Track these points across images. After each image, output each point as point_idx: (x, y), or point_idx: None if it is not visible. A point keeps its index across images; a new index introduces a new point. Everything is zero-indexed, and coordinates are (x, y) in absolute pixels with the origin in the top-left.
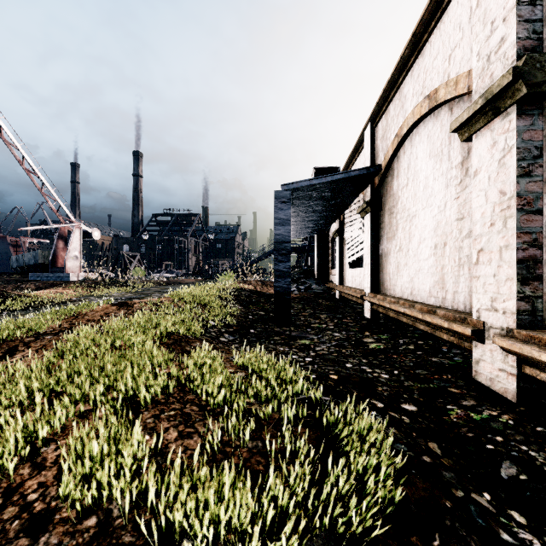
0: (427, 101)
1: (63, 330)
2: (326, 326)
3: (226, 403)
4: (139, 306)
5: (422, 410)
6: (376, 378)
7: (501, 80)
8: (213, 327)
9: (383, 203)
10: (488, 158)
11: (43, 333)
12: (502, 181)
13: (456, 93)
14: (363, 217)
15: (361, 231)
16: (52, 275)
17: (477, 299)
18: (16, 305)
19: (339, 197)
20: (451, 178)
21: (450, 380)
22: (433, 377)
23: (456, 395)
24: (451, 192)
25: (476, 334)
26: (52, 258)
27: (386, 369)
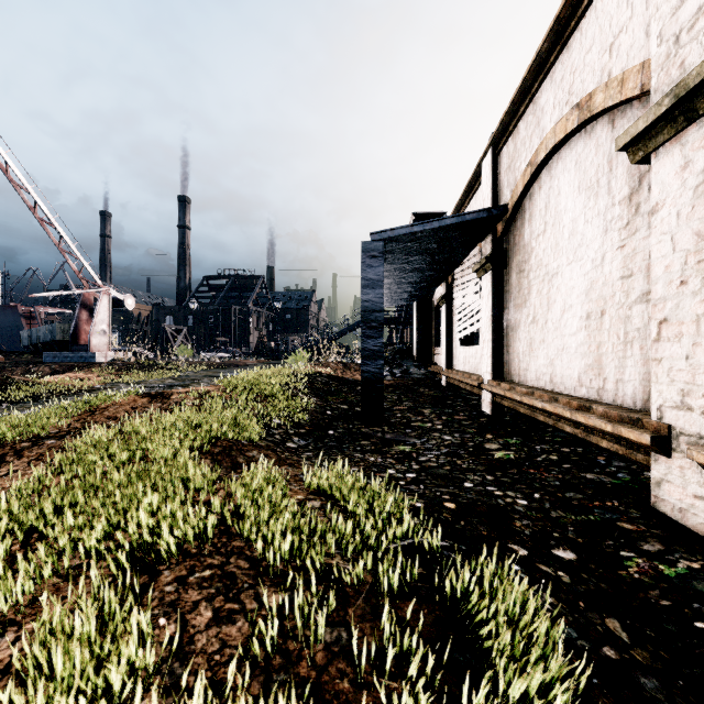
0: (576, 112)
1: (72, 432)
2: (431, 425)
3: (291, 555)
4: (178, 398)
5: (584, 559)
6: (510, 506)
7: (702, 66)
8: (278, 427)
9: (509, 258)
10: (676, 185)
11: (45, 435)
12: (700, 218)
13: (622, 97)
14: (480, 277)
15: (477, 296)
16: (73, 354)
17: (658, 392)
18: (20, 395)
19: (449, 250)
20: (613, 219)
21: (619, 510)
22: (593, 504)
23: (632, 534)
24: (613, 239)
25: (658, 444)
26: (73, 334)
27: (523, 491)
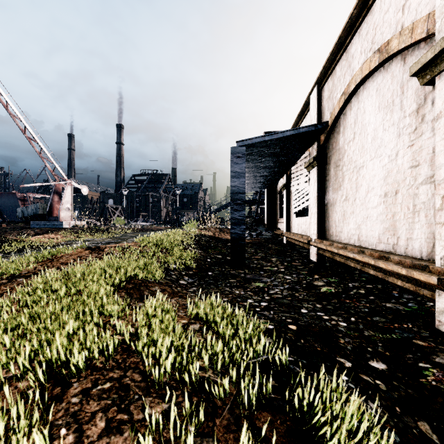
0: (378, 54)
1: (36, 273)
2: (277, 269)
3: (174, 369)
4: (109, 250)
5: (393, 369)
6: (335, 327)
7: None
8: (174, 270)
9: (329, 158)
10: None
11: (18, 275)
12: None
13: (412, 40)
14: (309, 171)
15: (307, 184)
16: (48, 223)
17: (441, 247)
18: (11, 249)
19: (288, 154)
20: (404, 127)
21: (413, 330)
22: (393, 326)
23: (425, 349)
24: (404, 140)
25: (442, 283)
26: (49, 210)
27: (342, 316)
